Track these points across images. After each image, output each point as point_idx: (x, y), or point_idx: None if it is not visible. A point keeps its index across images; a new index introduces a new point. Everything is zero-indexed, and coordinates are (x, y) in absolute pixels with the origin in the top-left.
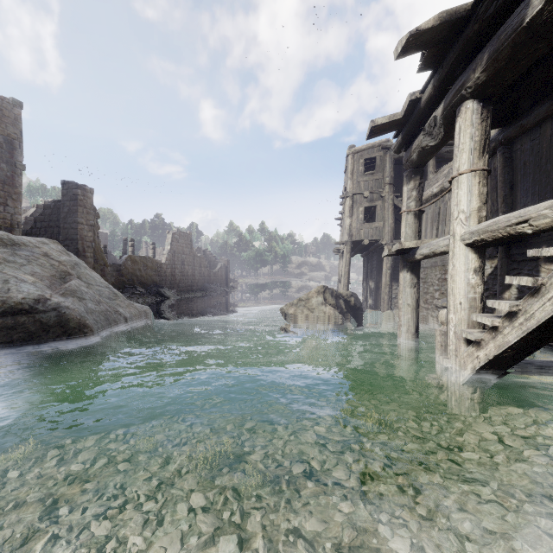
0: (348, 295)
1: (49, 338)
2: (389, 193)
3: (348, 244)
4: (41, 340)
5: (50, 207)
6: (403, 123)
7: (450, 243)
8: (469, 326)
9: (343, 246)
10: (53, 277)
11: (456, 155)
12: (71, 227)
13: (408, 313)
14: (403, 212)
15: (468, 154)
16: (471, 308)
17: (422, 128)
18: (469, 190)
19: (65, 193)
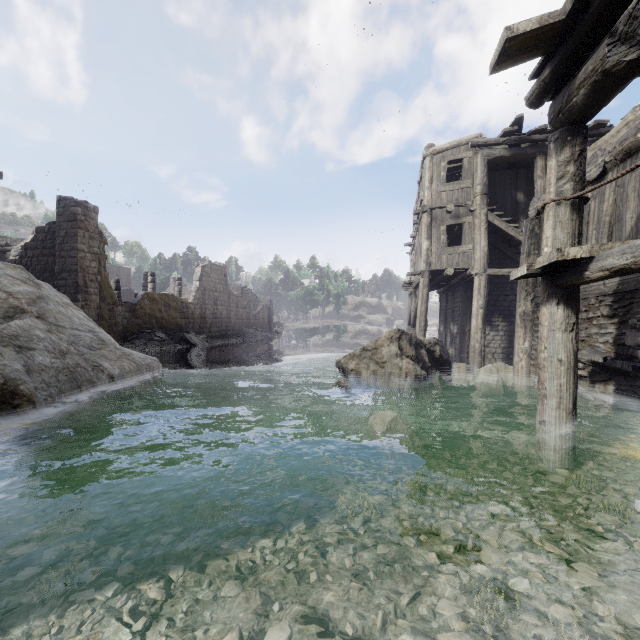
0: (431, 343)
1: None
2: (481, 207)
3: (426, 275)
4: None
5: (44, 231)
6: (560, 37)
7: None
8: None
9: (418, 278)
10: None
11: None
12: (69, 255)
13: (559, 375)
14: (549, 202)
15: None
16: None
17: (586, 54)
18: None
19: (61, 212)
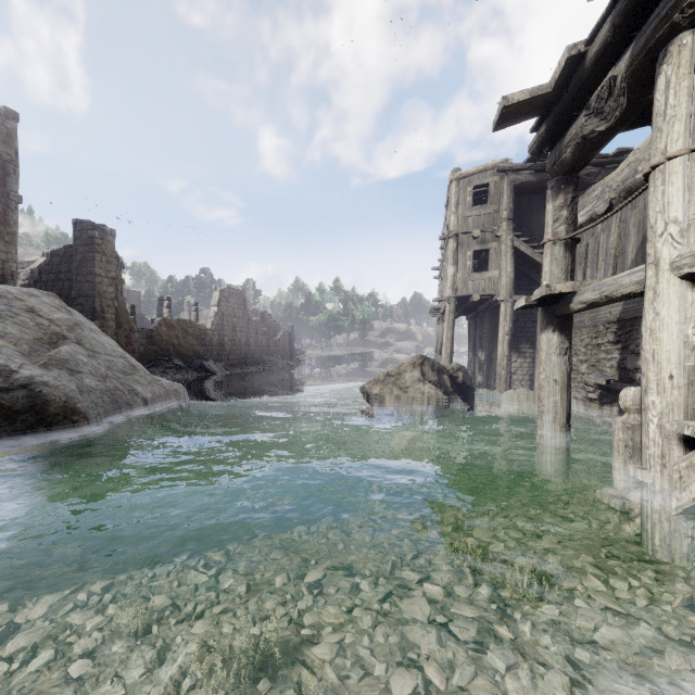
0: (454, 369)
1: (16, 429)
2: (507, 232)
3: (452, 301)
4: (2, 433)
5: (59, 255)
6: (550, 103)
7: (649, 276)
8: (688, 415)
9: (444, 304)
10: (37, 341)
11: (660, 128)
12: (85, 280)
13: (555, 393)
14: (546, 241)
15: (685, 122)
16: (691, 386)
17: (577, 114)
18: (687, 184)
19: (78, 235)
